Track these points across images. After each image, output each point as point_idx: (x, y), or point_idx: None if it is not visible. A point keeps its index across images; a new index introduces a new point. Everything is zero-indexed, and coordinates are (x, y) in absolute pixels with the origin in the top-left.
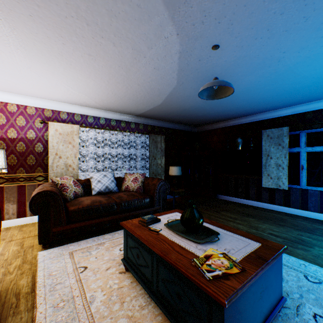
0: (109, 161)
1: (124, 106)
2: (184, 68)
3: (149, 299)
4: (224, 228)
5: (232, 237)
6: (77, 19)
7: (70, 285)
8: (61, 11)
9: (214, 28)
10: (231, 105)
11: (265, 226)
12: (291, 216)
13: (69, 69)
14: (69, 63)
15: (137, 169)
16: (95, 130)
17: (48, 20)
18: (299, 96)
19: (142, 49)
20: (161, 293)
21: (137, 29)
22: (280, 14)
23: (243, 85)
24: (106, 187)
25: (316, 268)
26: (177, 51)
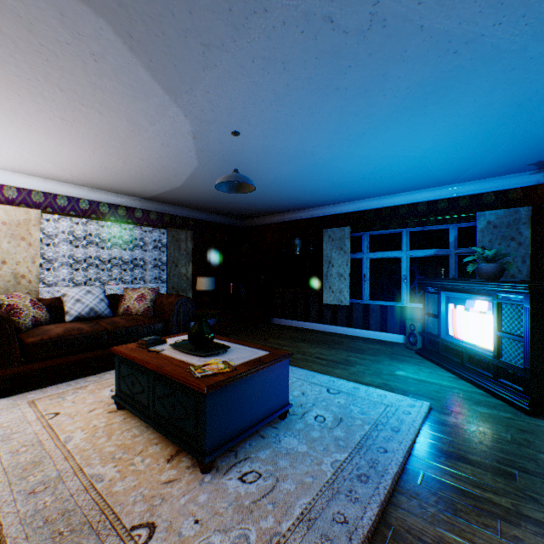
0: (98, 270)
1: (123, 185)
2: (204, 149)
3: (146, 429)
4: (241, 344)
5: (244, 350)
6: (47, 84)
7: (35, 432)
8: (23, 73)
9: (227, 116)
10: (280, 194)
11: (316, 351)
12: (351, 338)
13: (27, 131)
14: (29, 124)
15: (147, 282)
16: (71, 219)
17: (1, 78)
18: (355, 191)
19: (142, 123)
20: (158, 414)
21: (132, 104)
22: (292, 116)
23: (285, 173)
24: (91, 310)
25: (344, 382)
26: (190, 131)
